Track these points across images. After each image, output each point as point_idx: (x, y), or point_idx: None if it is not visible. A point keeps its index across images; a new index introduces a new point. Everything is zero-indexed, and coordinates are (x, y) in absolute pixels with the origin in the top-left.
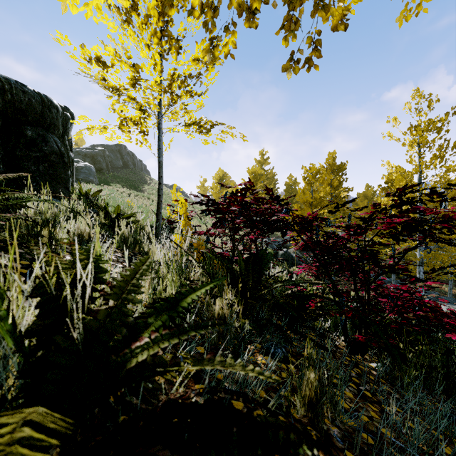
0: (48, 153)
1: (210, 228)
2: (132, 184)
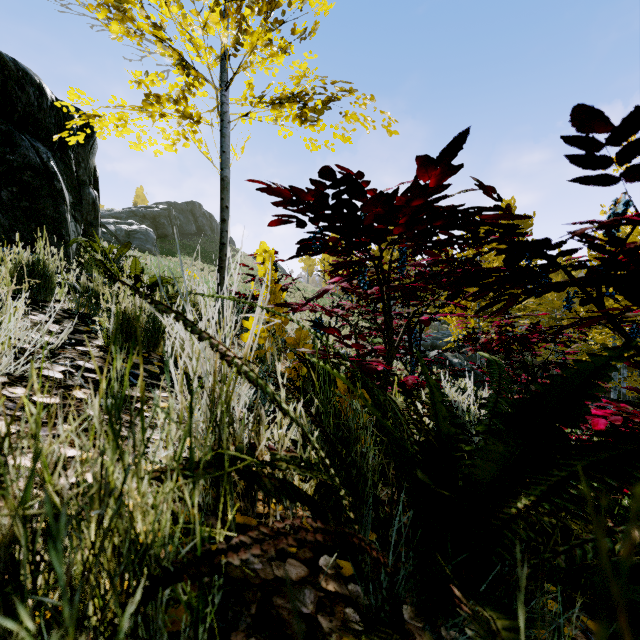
0: (18, 167)
1: (327, 288)
2: (207, 256)
